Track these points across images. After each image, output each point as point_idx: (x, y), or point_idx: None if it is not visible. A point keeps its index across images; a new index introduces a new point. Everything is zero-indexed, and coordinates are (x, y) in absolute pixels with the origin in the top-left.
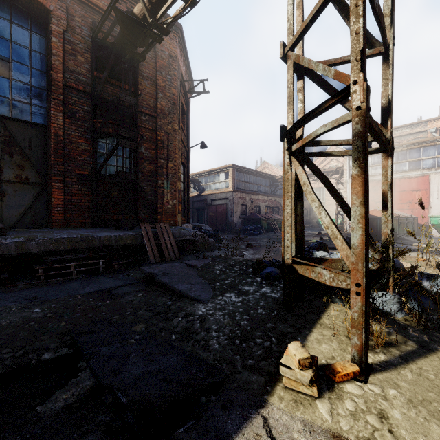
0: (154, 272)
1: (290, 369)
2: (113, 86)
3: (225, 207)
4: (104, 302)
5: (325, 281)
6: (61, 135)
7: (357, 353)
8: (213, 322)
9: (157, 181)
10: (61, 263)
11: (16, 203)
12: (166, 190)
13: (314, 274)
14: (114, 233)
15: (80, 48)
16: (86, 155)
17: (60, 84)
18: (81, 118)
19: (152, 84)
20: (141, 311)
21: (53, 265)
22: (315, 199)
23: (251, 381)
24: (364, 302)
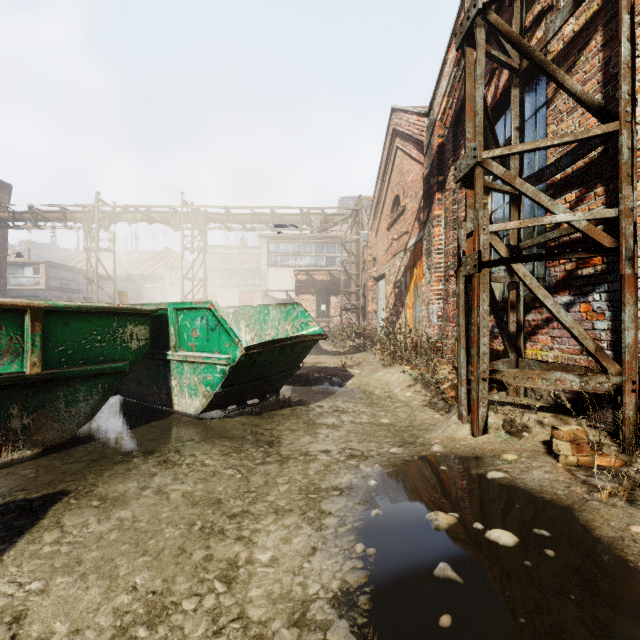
0: None
1: None
2: None
3: None
4: None
5: None
6: None
7: None
8: None
9: None
10: None
11: None
12: None
13: None
14: None
15: None
16: None
17: None
18: None
19: None
20: None
21: None
22: None
23: None
24: None
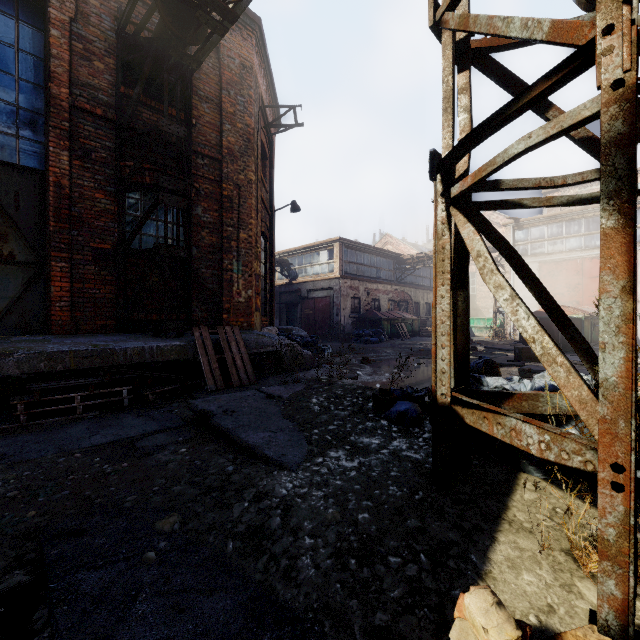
0: (209, 409)
1: None
2: (152, 111)
3: (327, 301)
4: (119, 466)
5: (528, 447)
6: (66, 185)
7: (616, 615)
8: (306, 514)
9: (221, 260)
10: (58, 393)
11: None
12: (237, 275)
13: (501, 430)
14: (149, 342)
15: (98, 48)
16: (107, 219)
17: (64, 104)
18: (99, 160)
19: (215, 110)
20: (180, 484)
21: (44, 396)
22: (504, 284)
23: None
24: (633, 508)
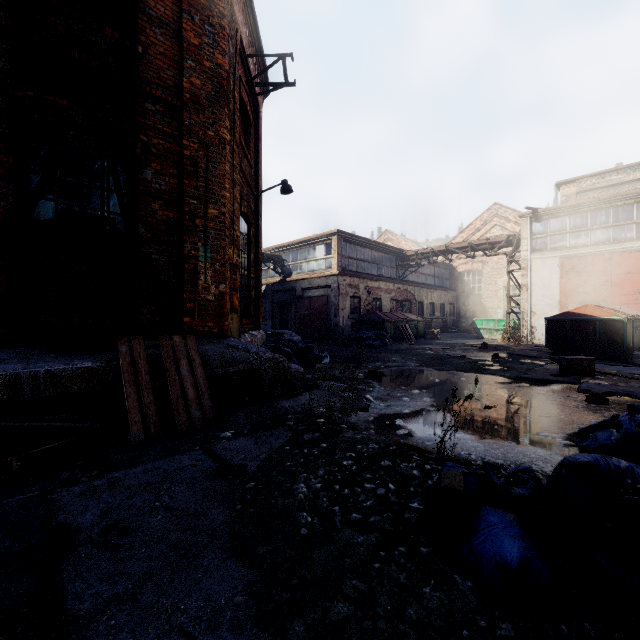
0: (76, 525)
1: None
2: None
3: (324, 300)
4: None
5: None
6: None
7: None
8: None
9: (181, 243)
10: None
11: None
12: (203, 264)
13: None
14: (34, 365)
15: None
16: None
17: None
18: None
19: (172, 39)
20: None
21: None
22: None
23: None
24: None
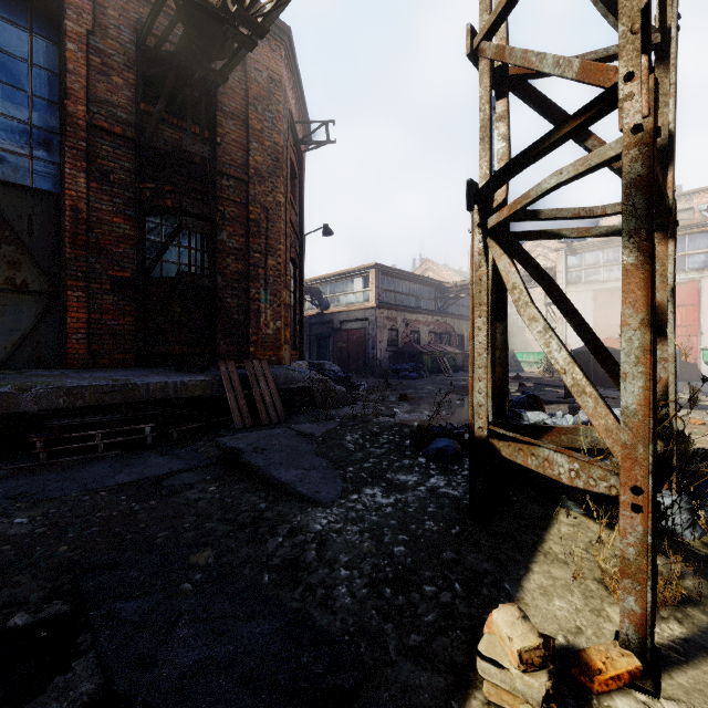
0: (238, 447)
1: (500, 668)
2: (174, 129)
3: (362, 333)
4: (147, 504)
5: (559, 476)
6: (83, 209)
7: (635, 629)
8: (341, 548)
9: (248, 289)
10: (78, 430)
11: (6, 325)
12: (264, 305)
13: (535, 461)
14: (173, 377)
15: (117, 62)
16: (126, 245)
17: (81, 122)
18: (118, 182)
19: (241, 127)
20: (211, 521)
21: (64, 433)
22: (538, 317)
23: (417, 685)
24: (651, 527)
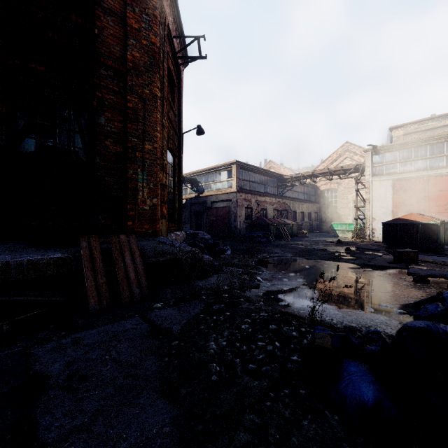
0: (47, 373)
1: None
2: None
3: (227, 210)
4: None
5: None
6: None
7: None
8: None
9: (126, 169)
10: None
11: None
12: (141, 184)
13: None
14: (20, 256)
15: None
16: None
17: None
18: None
19: (119, 24)
20: None
21: None
22: None
23: None
24: None
